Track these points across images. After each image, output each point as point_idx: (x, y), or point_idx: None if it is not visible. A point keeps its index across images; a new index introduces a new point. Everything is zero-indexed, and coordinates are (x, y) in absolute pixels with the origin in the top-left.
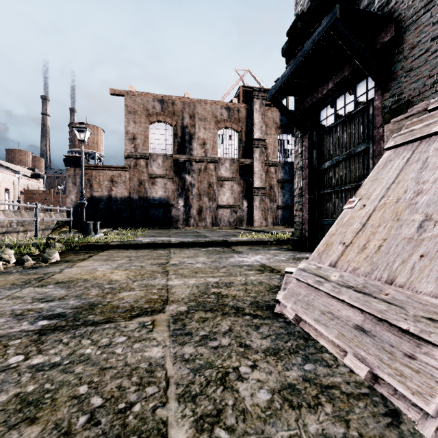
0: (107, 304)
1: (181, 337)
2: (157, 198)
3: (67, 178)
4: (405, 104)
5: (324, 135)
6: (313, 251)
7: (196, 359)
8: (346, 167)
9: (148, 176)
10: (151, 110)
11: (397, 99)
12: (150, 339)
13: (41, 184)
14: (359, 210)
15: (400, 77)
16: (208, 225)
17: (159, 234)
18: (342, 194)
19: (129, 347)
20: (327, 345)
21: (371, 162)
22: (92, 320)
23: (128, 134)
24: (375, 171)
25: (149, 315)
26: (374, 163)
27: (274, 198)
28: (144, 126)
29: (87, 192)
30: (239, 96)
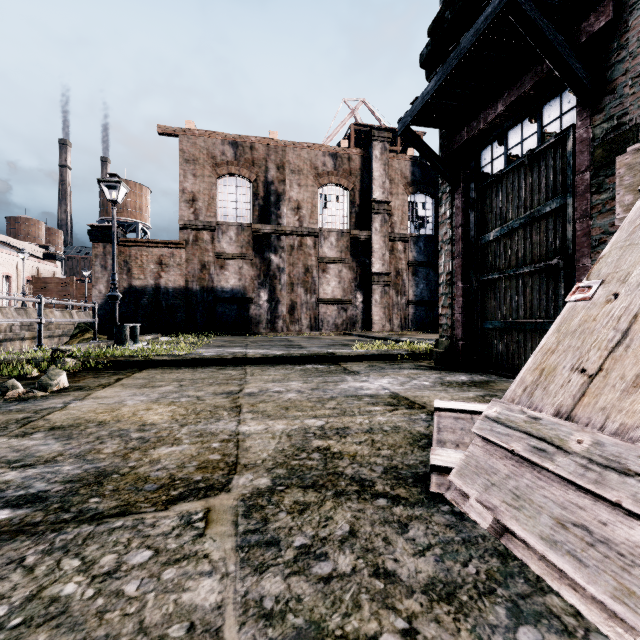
0: (129, 472)
1: (257, 552)
2: (227, 288)
3: (93, 260)
4: (632, 131)
5: (487, 189)
6: (469, 371)
7: (288, 613)
8: (525, 238)
9: (215, 256)
10: (219, 158)
11: (617, 124)
12: (198, 557)
13: (58, 269)
14: (605, 304)
15: (621, 88)
16: (304, 329)
17: (231, 343)
18: (518, 280)
19: (154, 578)
20: (586, 609)
21: (569, 229)
22: (94, 509)
23: (184, 193)
24: (625, 231)
25: (201, 498)
26: (573, 230)
27: (402, 289)
28: (208, 181)
29: (124, 280)
30: (349, 138)
